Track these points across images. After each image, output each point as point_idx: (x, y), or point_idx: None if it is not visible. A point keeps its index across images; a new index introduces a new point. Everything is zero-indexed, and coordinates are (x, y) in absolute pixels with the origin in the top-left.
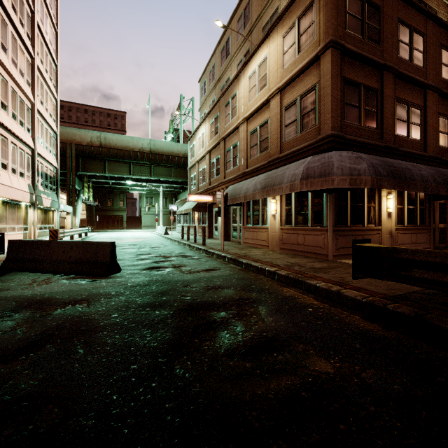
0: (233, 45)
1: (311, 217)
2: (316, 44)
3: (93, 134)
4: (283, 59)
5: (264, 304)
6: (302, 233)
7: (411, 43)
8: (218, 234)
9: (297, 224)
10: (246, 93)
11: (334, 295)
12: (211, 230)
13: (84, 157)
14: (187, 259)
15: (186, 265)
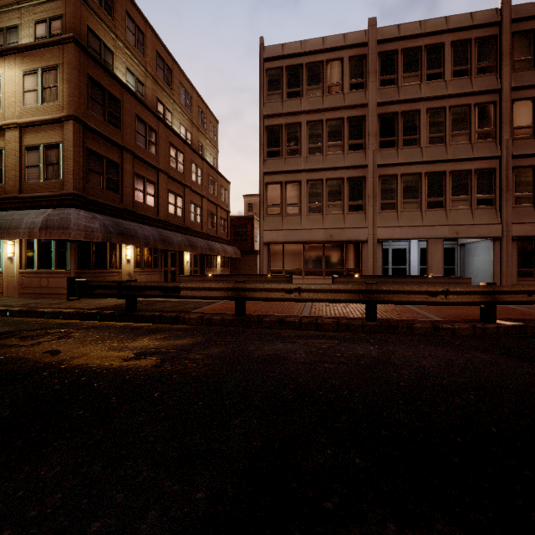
0: None
1: (55, 261)
2: (60, 107)
3: None
4: (24, 96)
5: None
6: (46, 276)
7: (147, 135)
8: None
9: (41, 268)
10: None
11: (58, 314)
12: None
13: None
14: None
15: None
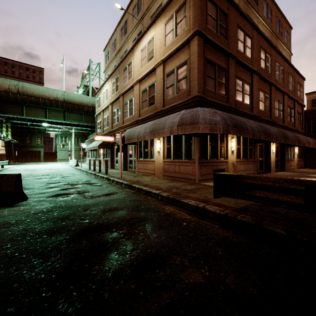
0: (129, 26)
1: (184, 153)
2: (187, 31)
3: (11, 82)
4: (165, 39)
5: (150, 221)
6: (178, 164)
7: (244, 42)
8: (118, 166)
9: (175, 158)
10: (138, 62)
11: (201, 210)
12: (113, 163)
13: (2, 101)
14: (91, 186)
15: (89, 191)
